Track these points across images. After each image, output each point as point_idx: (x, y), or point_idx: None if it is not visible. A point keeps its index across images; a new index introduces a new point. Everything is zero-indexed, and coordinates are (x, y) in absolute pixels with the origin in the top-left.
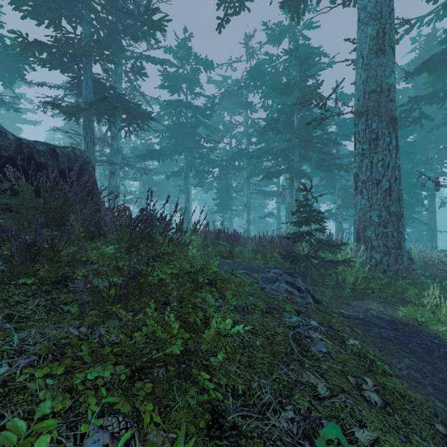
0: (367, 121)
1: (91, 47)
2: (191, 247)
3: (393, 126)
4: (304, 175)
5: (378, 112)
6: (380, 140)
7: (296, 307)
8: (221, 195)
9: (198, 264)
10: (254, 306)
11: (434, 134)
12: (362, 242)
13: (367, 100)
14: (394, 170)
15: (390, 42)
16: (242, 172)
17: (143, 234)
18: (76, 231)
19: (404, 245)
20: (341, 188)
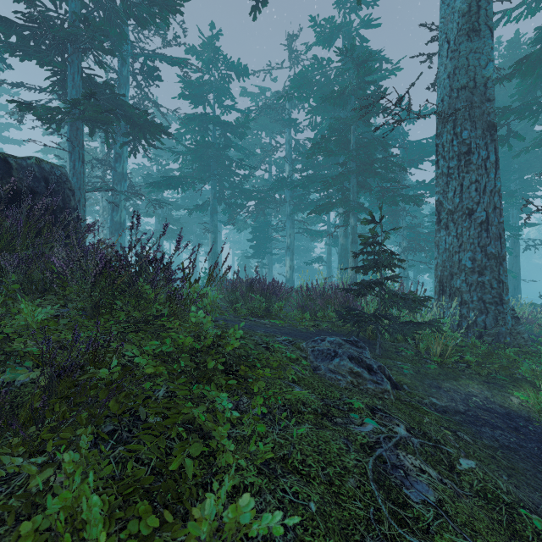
0: (454, 128)
1: (76, 27)
2: (194, 308)
3: (491, 135)
4: (363, 209)
5: (470, 115)
6: (474, 155)
7: (368, 401)
8: (257, 236)
9: (208, 335)
10: (302, 405)
11: (518, 161)
12: (448, 294)
13: (454, 99)
14: (493, 195)
15: (486, 19)
16: (283, 207)
17: (115, 285)
18: (7, 280)
19: (507, 299)
20: (406, 227)
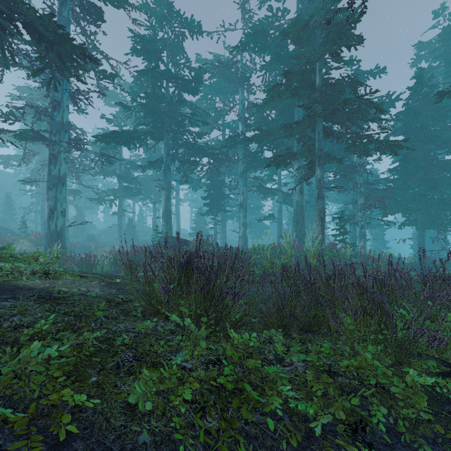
0: None
1: None
2: None
3: None
4: (333, 158)
5: None
6: None
7: None
8: (211, 194)
9: None
10: None
11: None
12: None
13: None
14: None
15: None
16: (236, 168)
17: None
18: None
19: None
20: (365, 183)
